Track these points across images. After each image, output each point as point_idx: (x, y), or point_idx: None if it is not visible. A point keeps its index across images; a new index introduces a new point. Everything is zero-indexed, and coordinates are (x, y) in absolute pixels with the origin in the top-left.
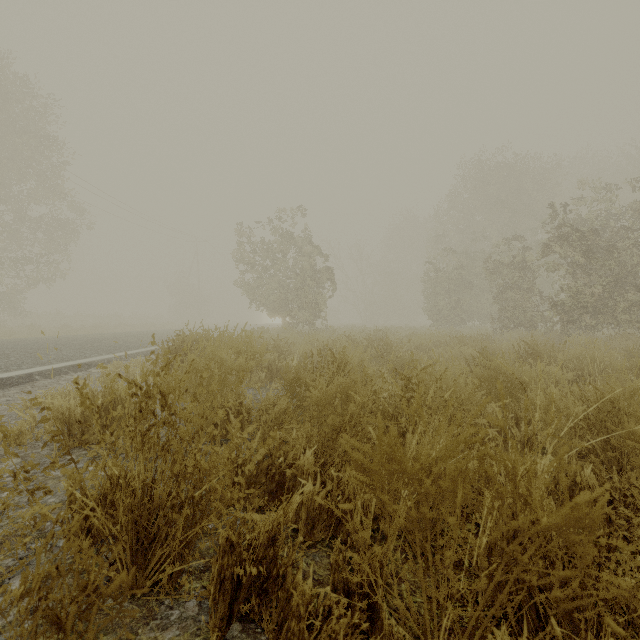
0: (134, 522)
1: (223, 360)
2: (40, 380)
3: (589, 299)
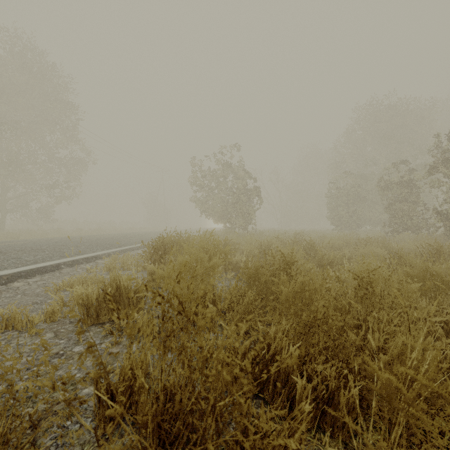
0: (157, 425)
1: (202, 259)
2: (65, 268)
3: None
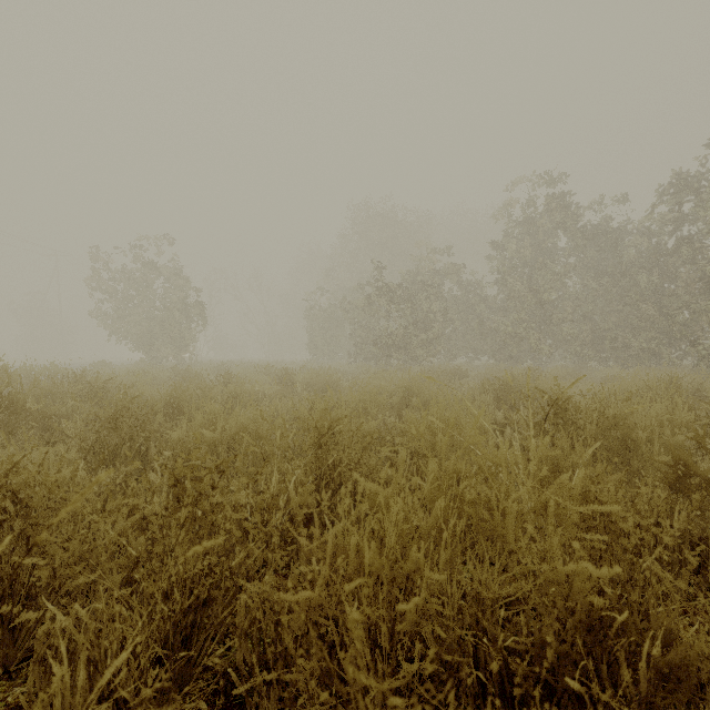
0: None
1: None
2: None
3: (397, 338)
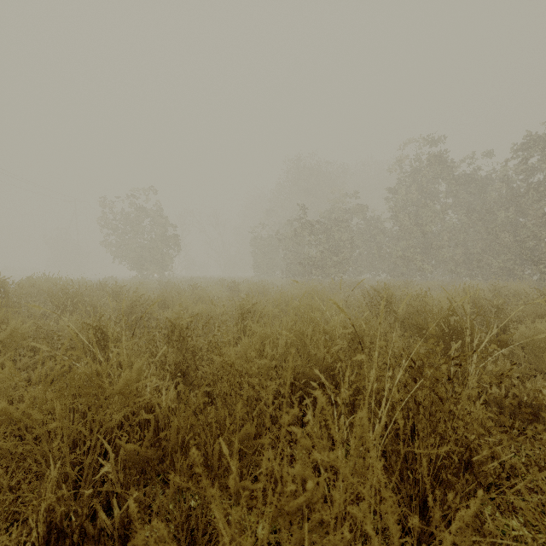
0: None
1: (40, 285)
2: None
3: (316, 260)
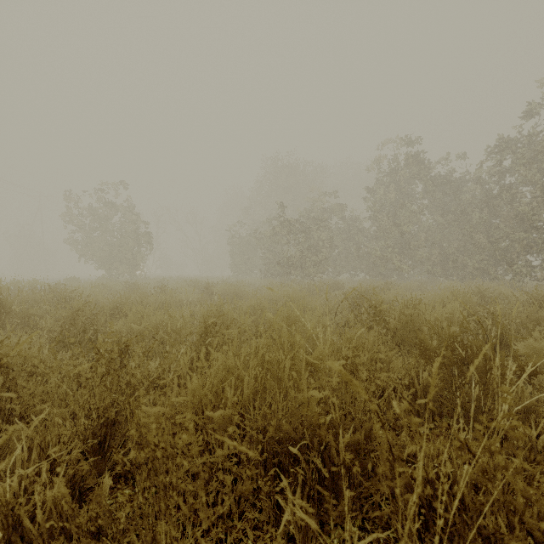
0: None
1: None
2: None
3: (295, 259)
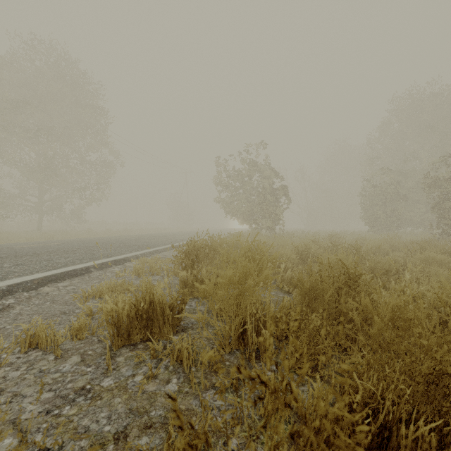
0: None
1: (251, 272)
2: (94, 271)
3: None
